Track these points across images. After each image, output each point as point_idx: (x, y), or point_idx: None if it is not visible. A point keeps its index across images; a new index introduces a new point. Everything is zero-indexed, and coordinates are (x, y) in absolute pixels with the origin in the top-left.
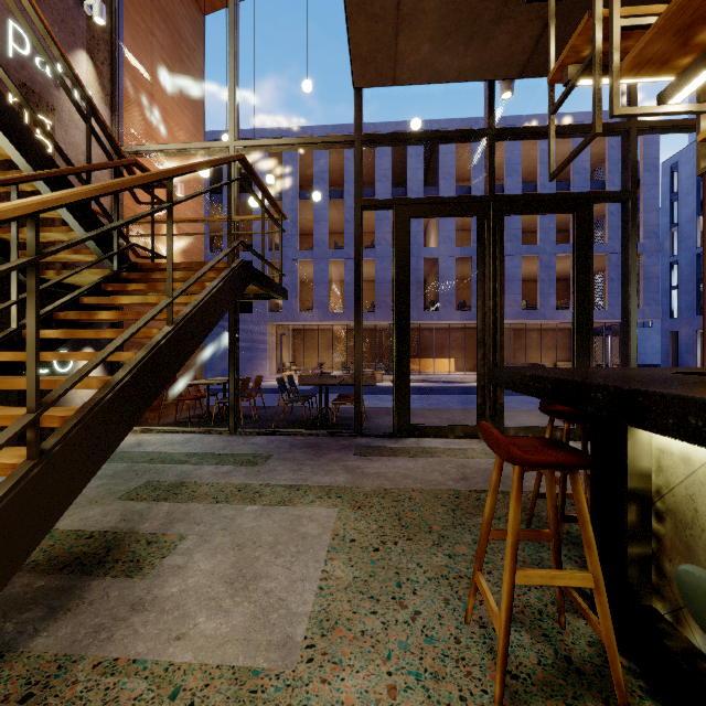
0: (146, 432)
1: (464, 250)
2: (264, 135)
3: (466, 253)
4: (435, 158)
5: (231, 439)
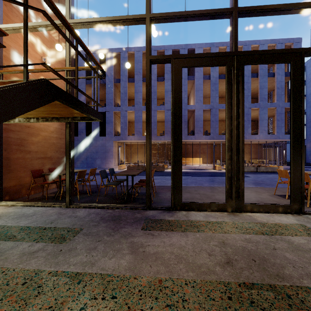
0: (14, 206)
1: (207, 106)
2: (111, 51)
3: (208, 107)
4: None
5: (64, 212)
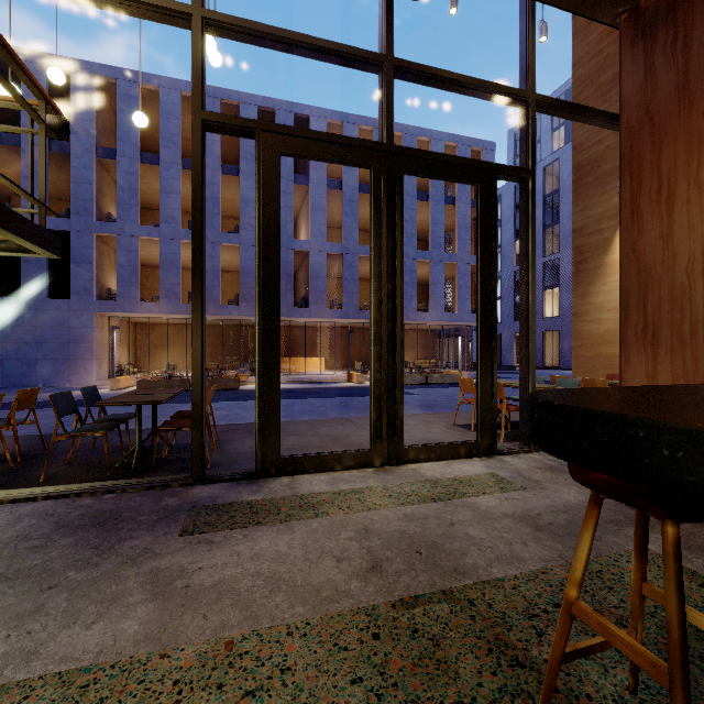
0: None
1: (336, 247)
2: (88, 69)
3: (337, 249)
4: None
5: None
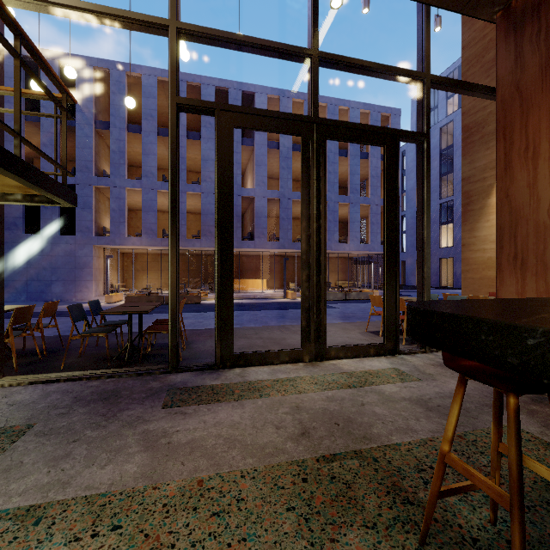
0: None
1: (274, 193)
2: (89, 63)
3: (275, 195)
4: None
5: None
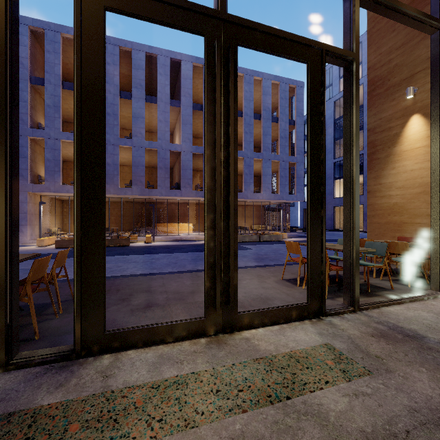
0: None
1: (199, 149)
2: (24, 22)
3: (199, 150)
4: (178, 81)
5: None
